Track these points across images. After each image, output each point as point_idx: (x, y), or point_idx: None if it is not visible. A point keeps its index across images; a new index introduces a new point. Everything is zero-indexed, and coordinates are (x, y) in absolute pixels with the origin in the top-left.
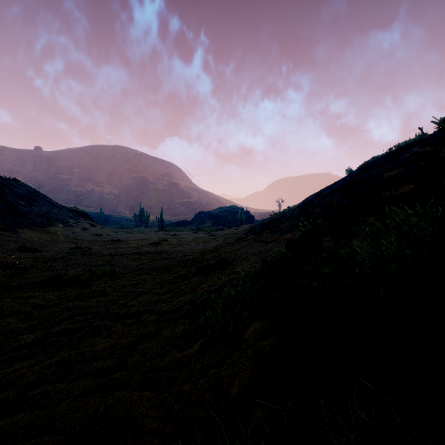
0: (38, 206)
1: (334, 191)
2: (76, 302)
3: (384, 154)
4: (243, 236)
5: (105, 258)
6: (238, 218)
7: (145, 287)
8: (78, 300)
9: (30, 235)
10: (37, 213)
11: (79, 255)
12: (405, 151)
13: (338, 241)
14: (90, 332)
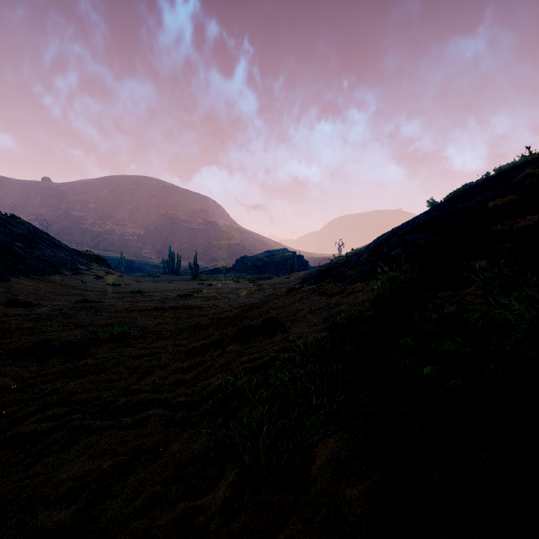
0: (40, 248)
1: (417, 227)
2: (57, 384)
3: (478, 180)
4: (296, 286)
5: (117, 315)
6: (290, 264)
7: (161, 359)
8: (63, 378)
9: (26, 285)
10: (39, 258)
11: (84, 311)
12: (511, 174)
13: (437, 295)
14: (61, 441)
